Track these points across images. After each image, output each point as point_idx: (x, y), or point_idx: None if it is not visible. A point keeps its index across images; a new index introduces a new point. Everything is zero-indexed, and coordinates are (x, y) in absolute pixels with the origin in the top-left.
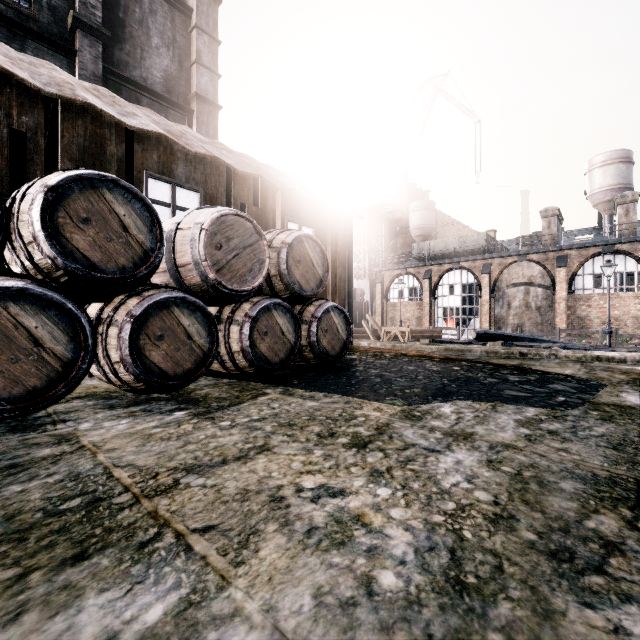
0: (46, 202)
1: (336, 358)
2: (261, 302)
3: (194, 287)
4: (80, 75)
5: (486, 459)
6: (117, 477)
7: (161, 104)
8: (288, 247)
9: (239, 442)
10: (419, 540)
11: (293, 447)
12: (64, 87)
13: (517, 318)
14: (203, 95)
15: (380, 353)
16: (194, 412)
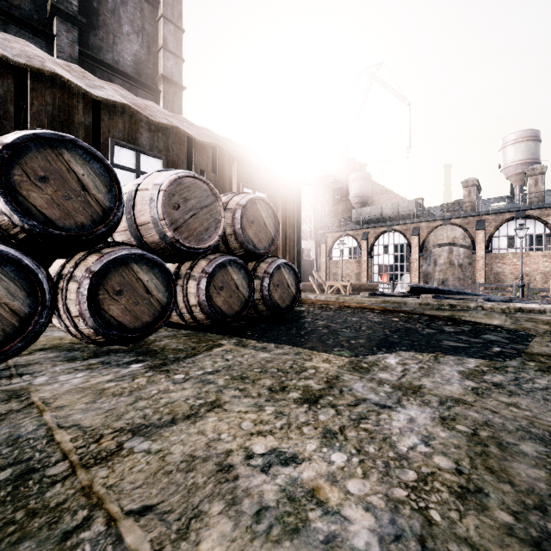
0: (1, 159)
1: (286, 310)
2: (217, 259)
3: (153, 245)
4: (58, 57)
5: (439, 416)
6: (58, 441)
7: (131, 84)
8: (242, 208)
9: (190, 398)
10: (382, 525)
11: (244, 403)
12: (34, 59)
13: (442, 274)
14: (169, 77)
15: (326, 305)
16: (150, 364)
